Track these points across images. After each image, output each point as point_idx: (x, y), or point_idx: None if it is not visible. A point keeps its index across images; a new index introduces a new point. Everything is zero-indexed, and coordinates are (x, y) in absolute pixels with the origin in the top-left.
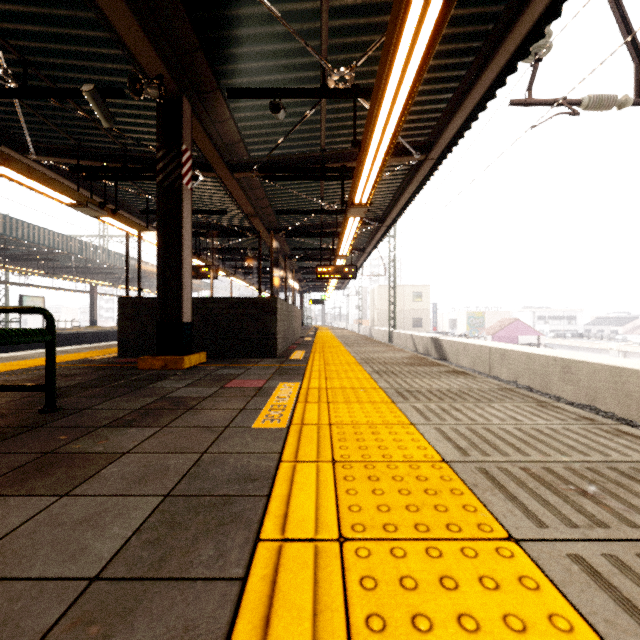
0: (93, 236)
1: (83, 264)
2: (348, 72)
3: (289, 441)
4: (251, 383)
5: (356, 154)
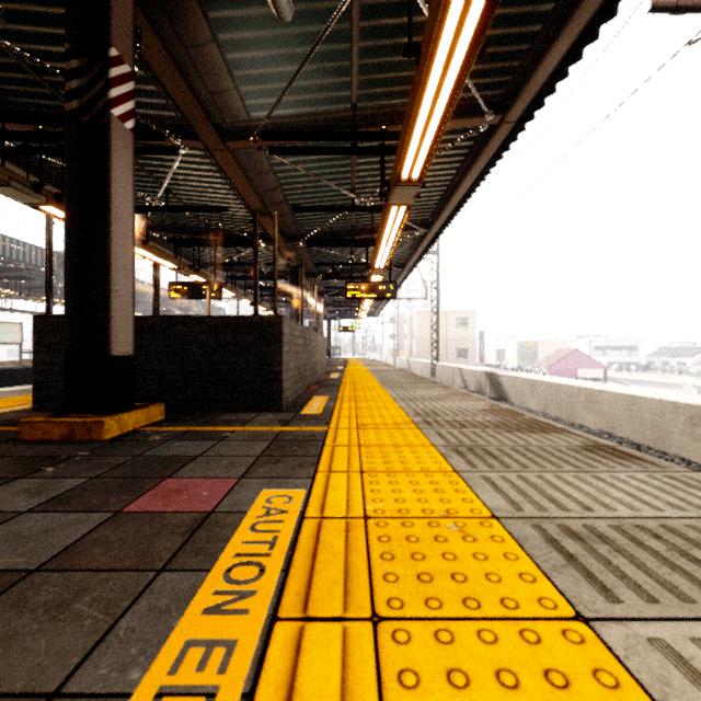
0: None
1: None
2: None
3: None
4: (198, 492)
5: (402, 114)
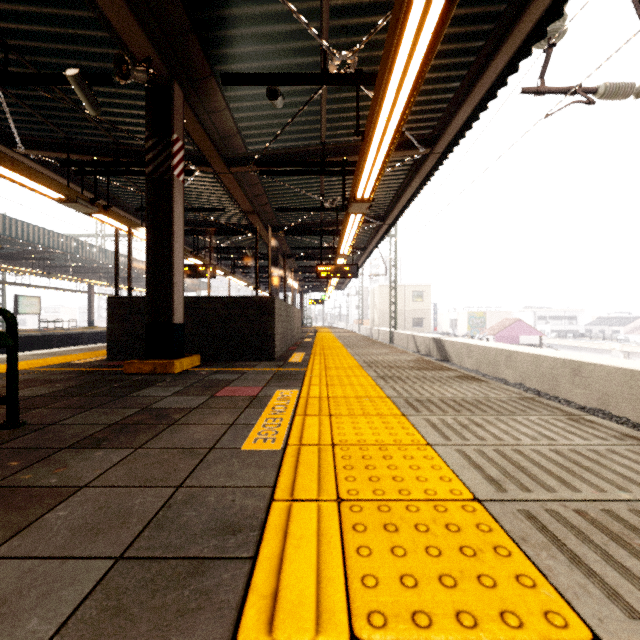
0: (91, 235)
1: (80, 263)
2: (350, 56)
3: (284, 469)
4: (245, 391)
5: (358, 148)
